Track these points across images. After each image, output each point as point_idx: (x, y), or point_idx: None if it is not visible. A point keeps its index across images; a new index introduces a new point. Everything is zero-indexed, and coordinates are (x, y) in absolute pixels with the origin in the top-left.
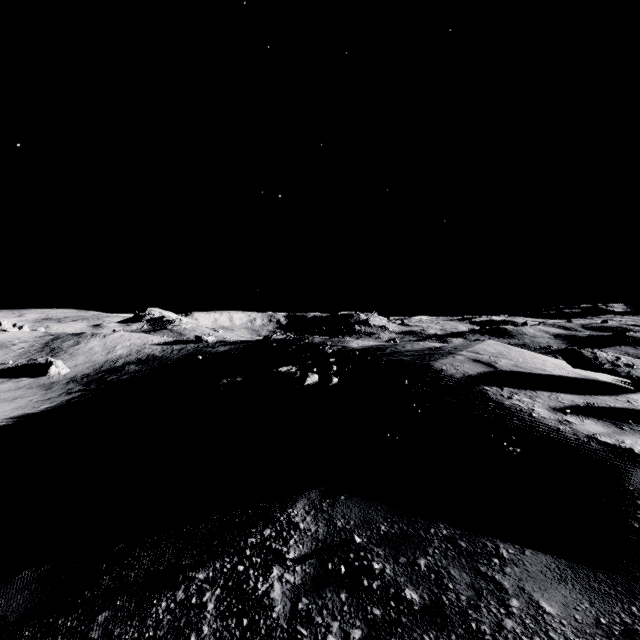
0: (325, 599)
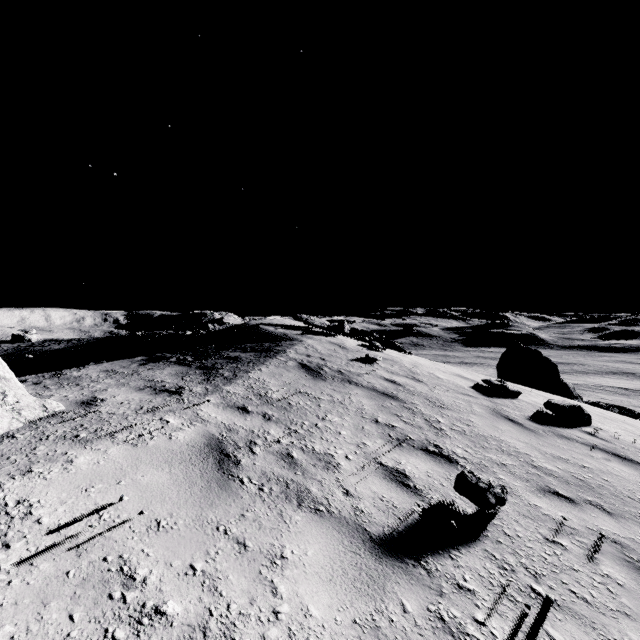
0: (207, 350)
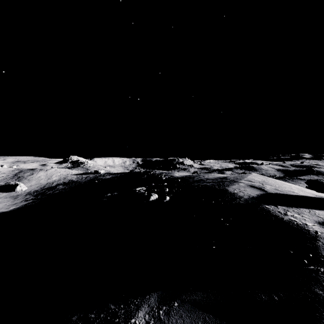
0: None
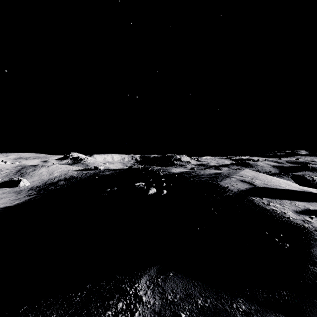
0: None
